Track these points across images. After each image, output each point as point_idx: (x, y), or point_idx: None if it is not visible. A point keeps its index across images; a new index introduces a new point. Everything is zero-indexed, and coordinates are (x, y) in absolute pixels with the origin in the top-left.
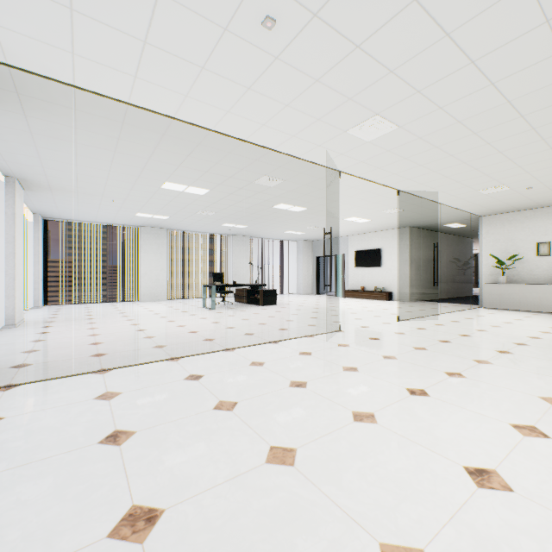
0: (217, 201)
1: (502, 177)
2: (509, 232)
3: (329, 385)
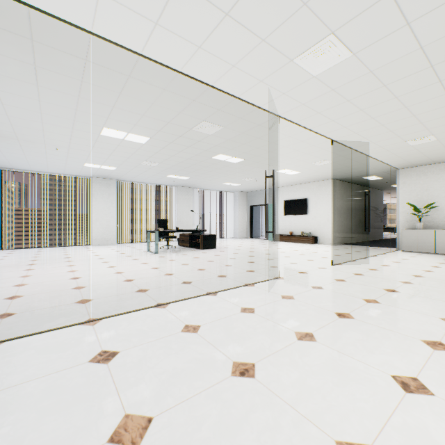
0: (159, 151)
1: (435, 126)
2: (424, 183)
3: (286, 370)
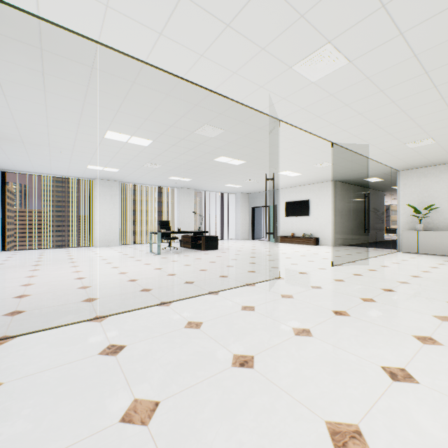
0: (161, 153)
1: (433, 129)
2: (424, 184)
3: (283, 361)
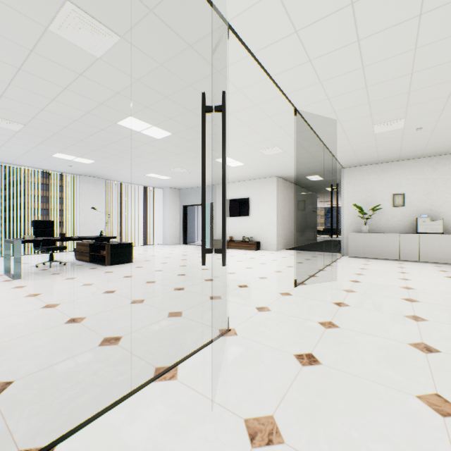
0: (5, 91)
1: (418, 101)
2: (368, 183)
3: None
